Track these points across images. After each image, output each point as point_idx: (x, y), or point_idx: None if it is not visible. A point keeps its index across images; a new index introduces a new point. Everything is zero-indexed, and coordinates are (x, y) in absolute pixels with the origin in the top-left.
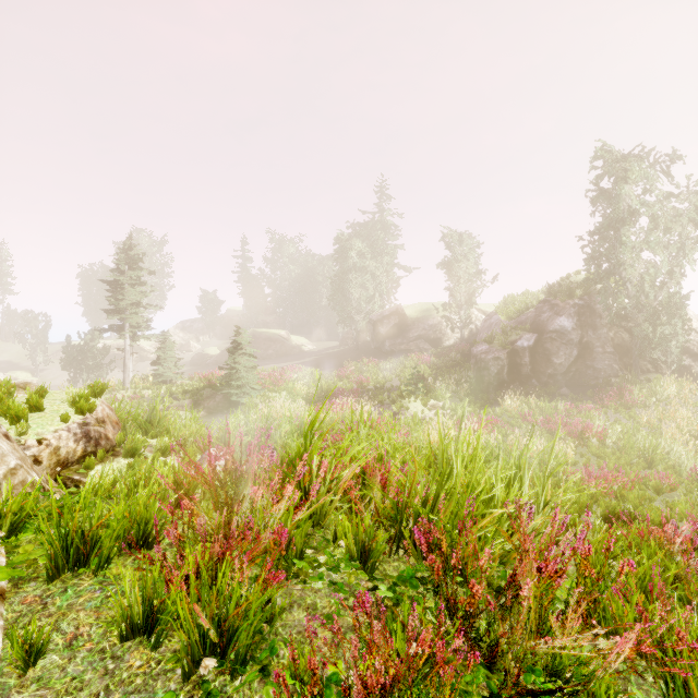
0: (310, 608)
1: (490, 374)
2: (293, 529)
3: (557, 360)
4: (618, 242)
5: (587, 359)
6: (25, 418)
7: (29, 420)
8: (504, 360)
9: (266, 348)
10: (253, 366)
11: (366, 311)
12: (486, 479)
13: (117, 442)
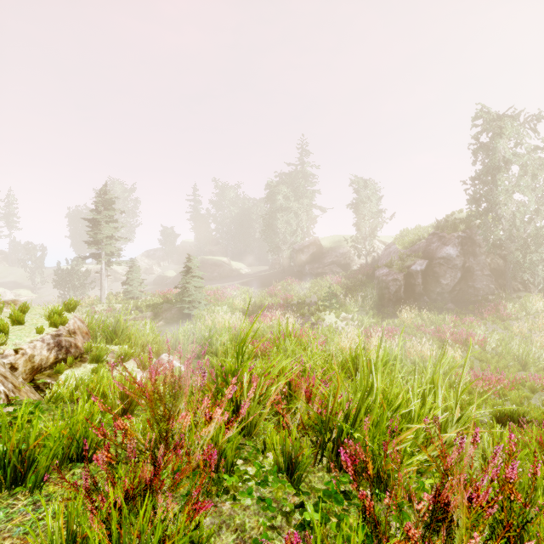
0: (238, 529)
1: (390, 292)
2: (225, 443)
3: (444, 281)
4: (495, 186)
5: (468, 280)
6: (6, 330)
7: (11, 332)
8: (401, 281)
9: (212, 271)
10: (201, 286)
11: (291, 242)
12: (404, 394)
13: (84, 350)
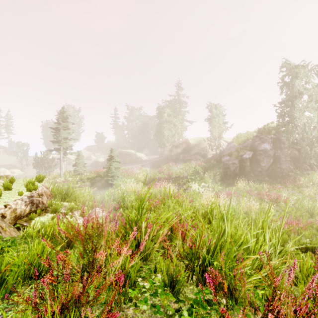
0: None
1: (230, 171)
2: (130, 268)
3: (263, 164)
4: (293, 107)
5: (277, 163)
6: None
7: (3, 194)
8: (237, 164)
9: (125, 158)
10: (119, 167)
11: (171, 141)
12: (244, 235)
13: (48, 205)
